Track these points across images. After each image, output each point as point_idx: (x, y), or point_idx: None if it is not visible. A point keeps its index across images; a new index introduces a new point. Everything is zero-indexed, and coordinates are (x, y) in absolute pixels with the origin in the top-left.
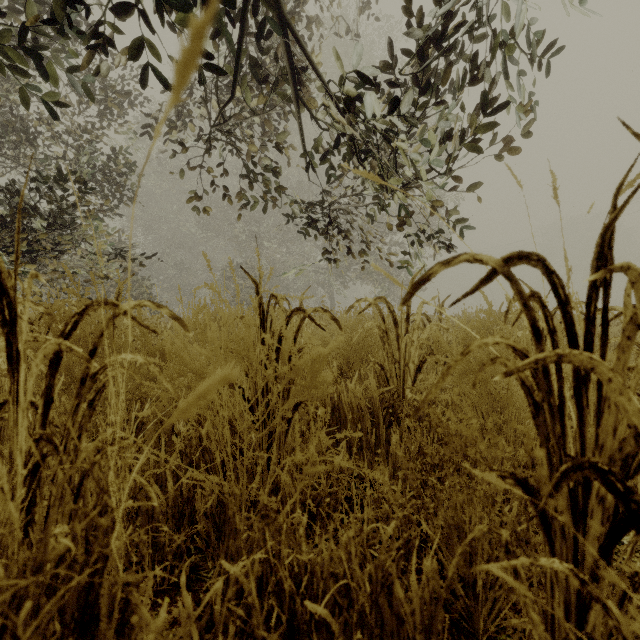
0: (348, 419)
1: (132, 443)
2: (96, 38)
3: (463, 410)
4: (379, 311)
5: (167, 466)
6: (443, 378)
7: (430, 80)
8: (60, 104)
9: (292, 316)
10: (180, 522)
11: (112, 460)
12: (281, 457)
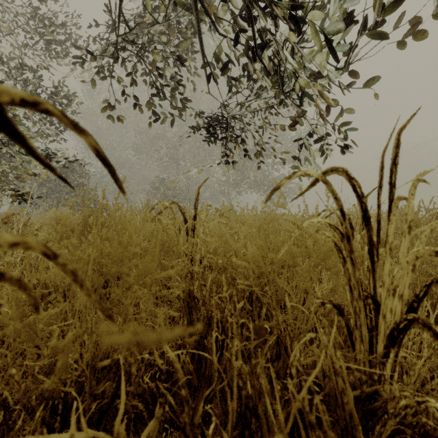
0: None
1: None
2: None
3: None
4: (334, 195)
5: None
6: None
7: None
8: None
9: None
10: None
11: None
12: None
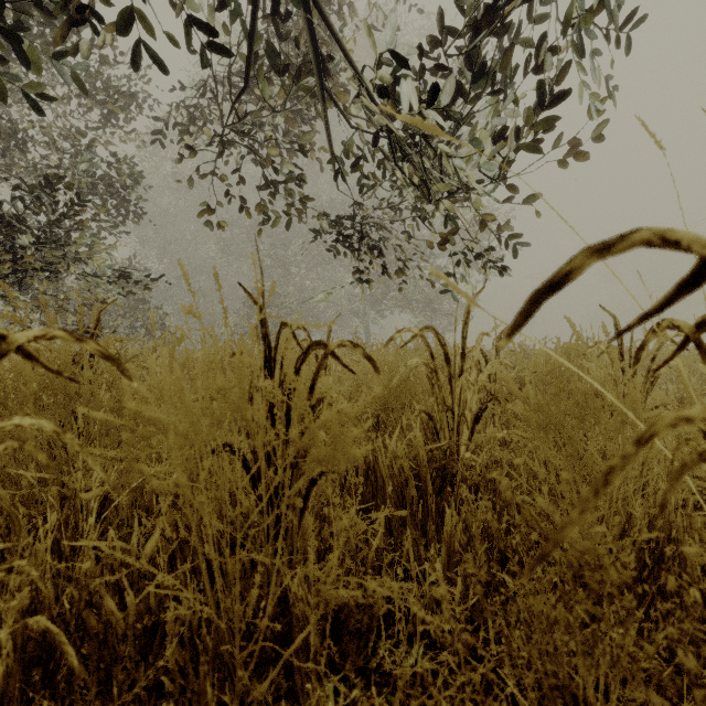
0: (387, 486)
1: (92, 525)
2: (79, 12)
3: (540, 476)
4: (426, 344)
5: (123, 573)
6: (597, 493)
7: (484, 66)
8: (43, 97)
9: (309, 352)
10: (148, 647)
11: (64, 549)
12: (294, 550)
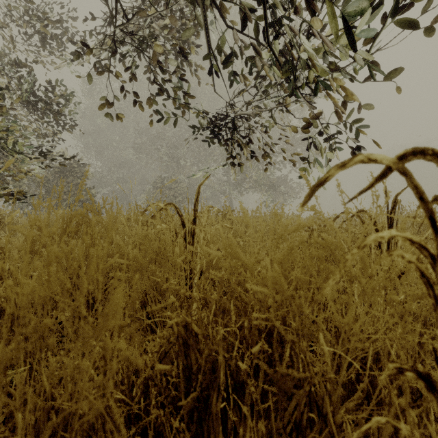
0: None
1: None
2: None
3: None
4: (418, 194)
5: None
6: None
7: None
8: None
9: None
10: None
11: None
12: None
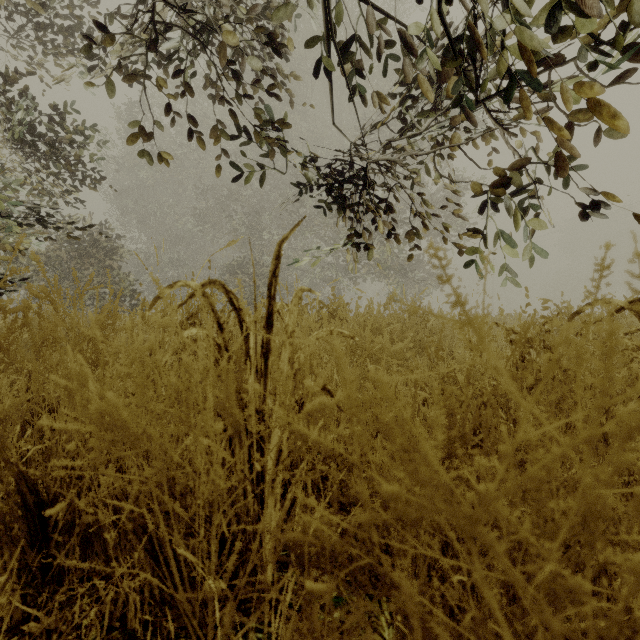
0: None
1: None
2: None
3: None
4: None
5: None
6: None
7: None
8: None
9: None
10: None
11: None
12: None
